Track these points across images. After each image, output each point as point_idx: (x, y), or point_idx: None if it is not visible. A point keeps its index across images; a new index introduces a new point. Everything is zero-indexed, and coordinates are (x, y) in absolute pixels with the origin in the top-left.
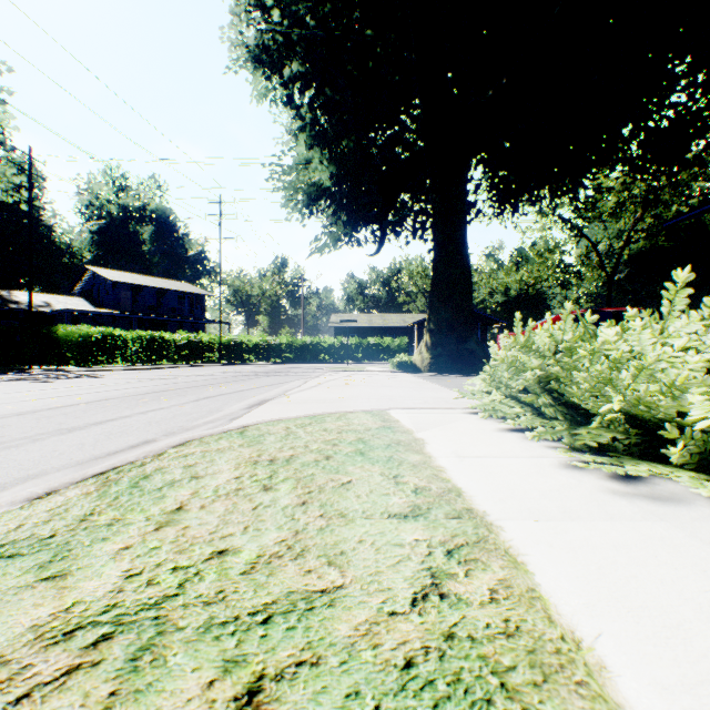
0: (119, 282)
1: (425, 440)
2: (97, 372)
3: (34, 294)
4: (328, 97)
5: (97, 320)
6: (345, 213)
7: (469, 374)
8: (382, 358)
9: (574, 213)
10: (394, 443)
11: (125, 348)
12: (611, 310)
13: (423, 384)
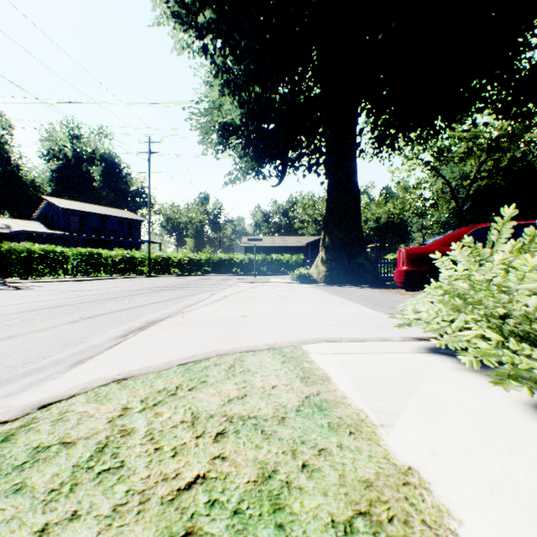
0: (68, 209)
1: (433, 490)
2: (31, 283)
3: None
4: (237, 41)
5: (50, 239)
6: (252, 147)
7: (360, 285)
8: (282, 271)
9: (433, 157)
10: (359, 514)
11: (67, 263)
12: (519, 222)
13: (325, 296)
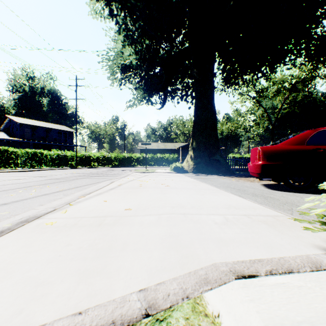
0: (23, 123)
1: None
2: None
3: None
4: (133, 3)
5: (10, 144)
6: (144, 81)
7: (217, 174)
8: (164, 164)
9: (257, 94)
10: None
11: (17, 159)
12: None
13: (197, 184)
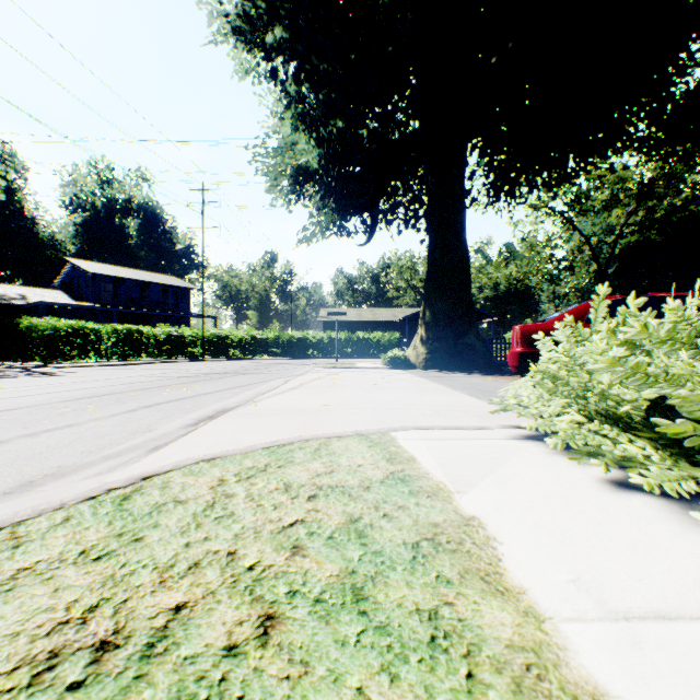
0: (99, 274)
1: (487, 528)
2: (59, 368)
3: (10, 286)
4: (315, 65)
5: (76, 313)
6: (334, 197)
7: (469, 371)
8: (372, 353)
9: (567, 206)
10: (425, 538)
11: (99, 343)
12: (656, 295)
13: (423, 384)
